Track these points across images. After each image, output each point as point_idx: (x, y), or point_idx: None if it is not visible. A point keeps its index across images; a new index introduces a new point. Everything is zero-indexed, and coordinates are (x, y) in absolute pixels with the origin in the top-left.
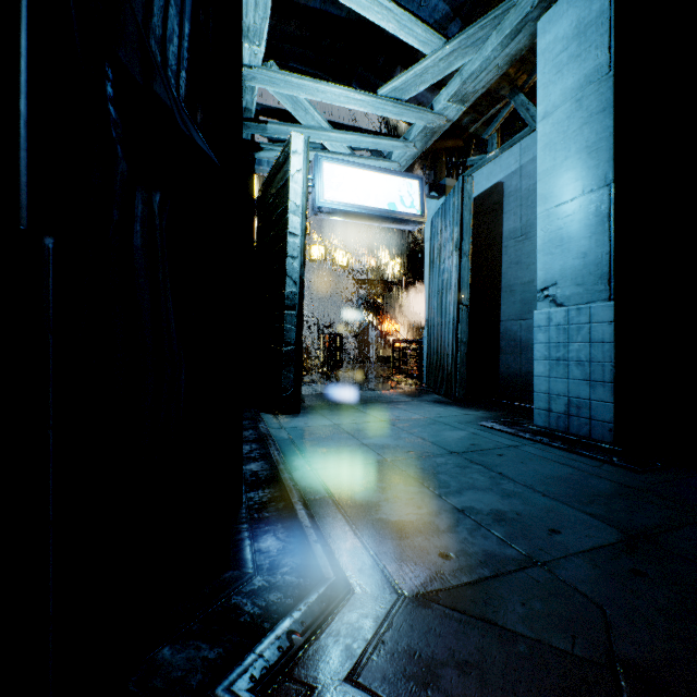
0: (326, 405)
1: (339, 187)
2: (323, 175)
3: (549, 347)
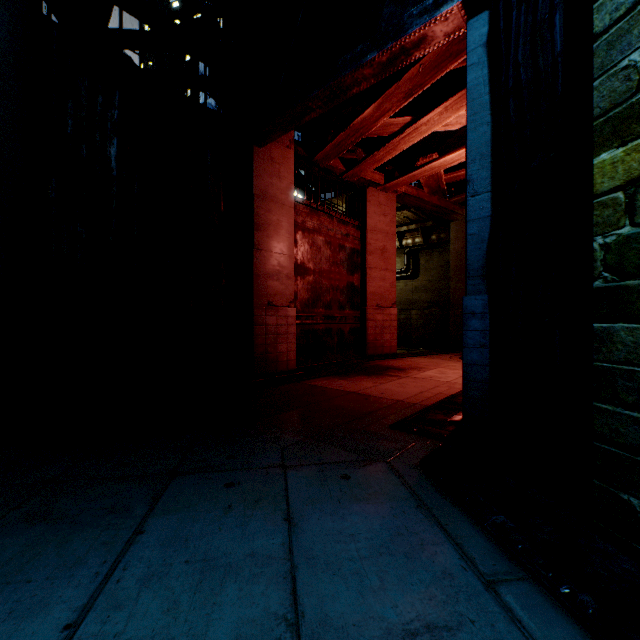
0: None
1: None
2: None
3: None
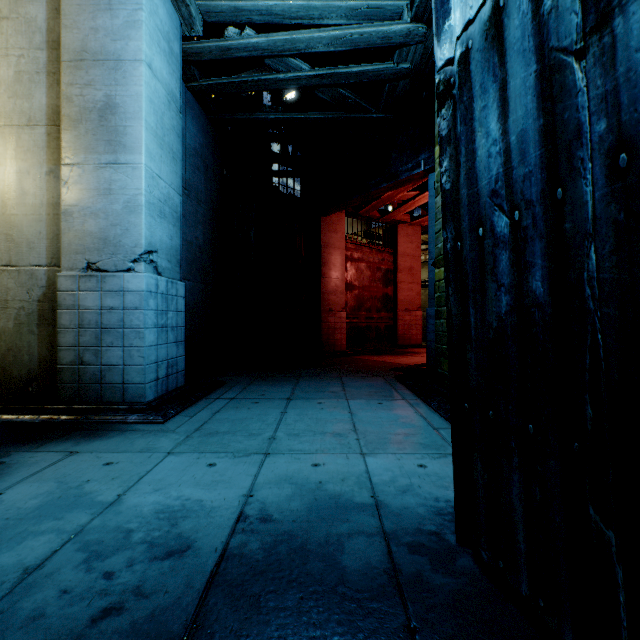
0: None
1: None
2: None
3: (158, 315)
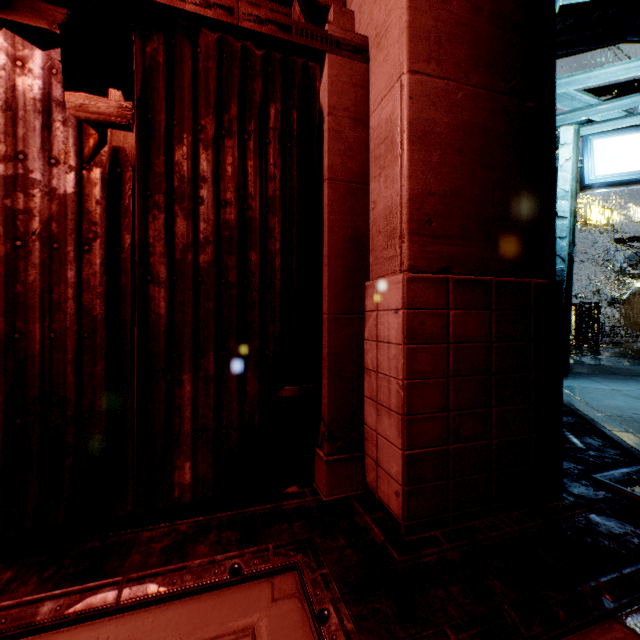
0: (595, 374)
1: (613, 159)
2: (593, 153)
3: None
